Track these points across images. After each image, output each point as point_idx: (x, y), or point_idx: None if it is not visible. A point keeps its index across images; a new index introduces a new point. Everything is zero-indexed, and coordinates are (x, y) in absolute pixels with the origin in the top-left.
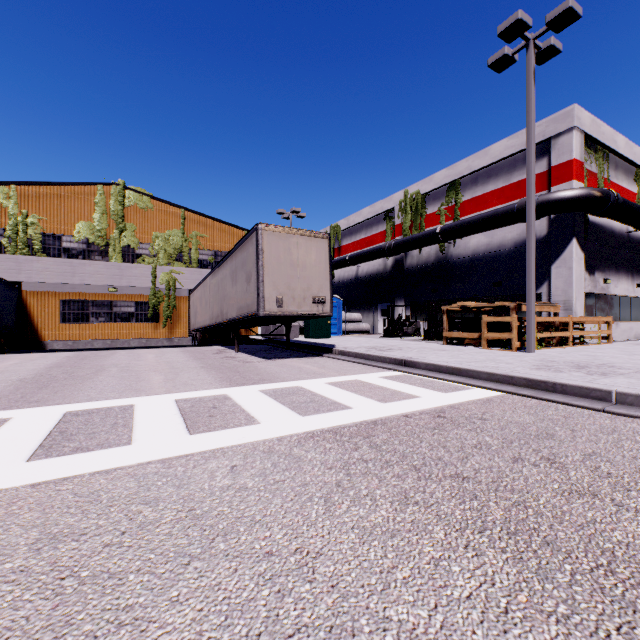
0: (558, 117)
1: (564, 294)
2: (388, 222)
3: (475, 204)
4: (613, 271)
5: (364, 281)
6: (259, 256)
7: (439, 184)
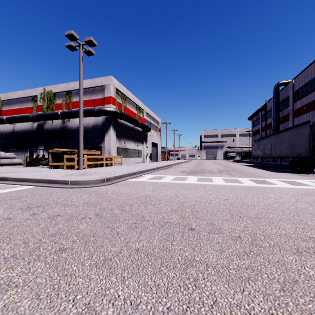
0: (107, 78)
1: (109, 147)
2: (34, 102)
3: (78, 104)
4: (128, 140)
5: (19, 134)
6: None
7: (62, 90)
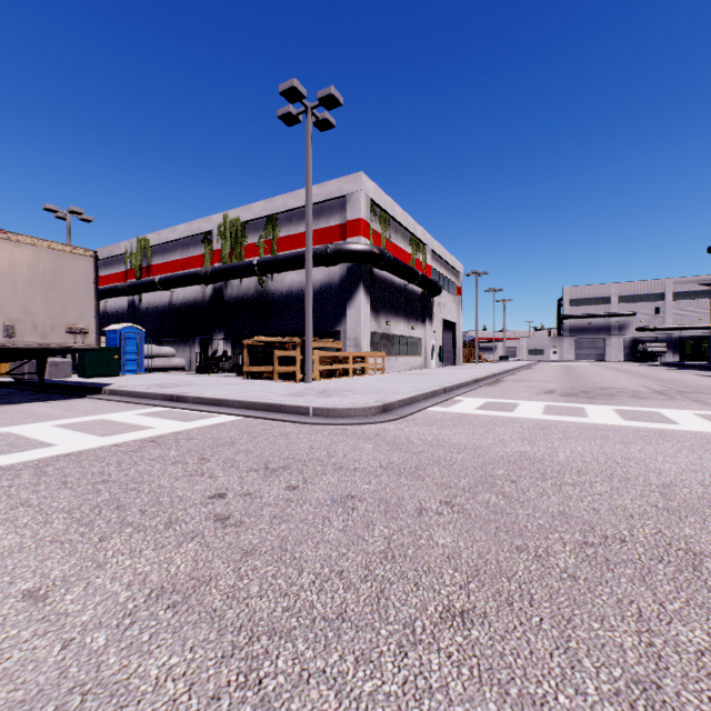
0: (351, 179)
1: (355, 332)
2: (207, 245)
3: (290, 242)
4: (394, 315)
5: (180, 309)
6: None
7: (258, 215)
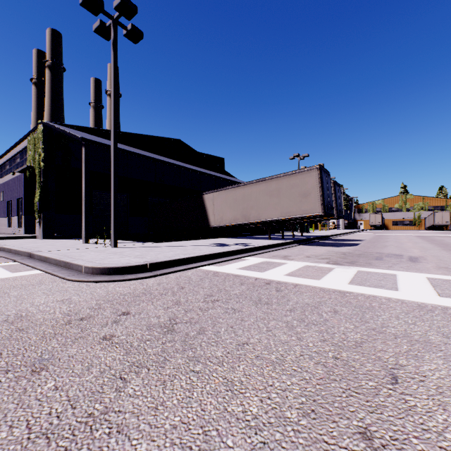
0: None
1: None
2: None
3: None
4: None
5: None
6: (433, 216)
7: None
